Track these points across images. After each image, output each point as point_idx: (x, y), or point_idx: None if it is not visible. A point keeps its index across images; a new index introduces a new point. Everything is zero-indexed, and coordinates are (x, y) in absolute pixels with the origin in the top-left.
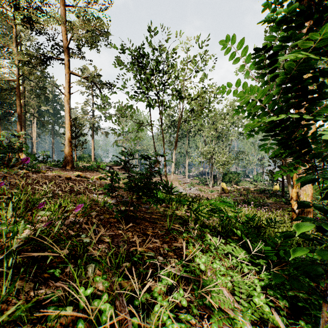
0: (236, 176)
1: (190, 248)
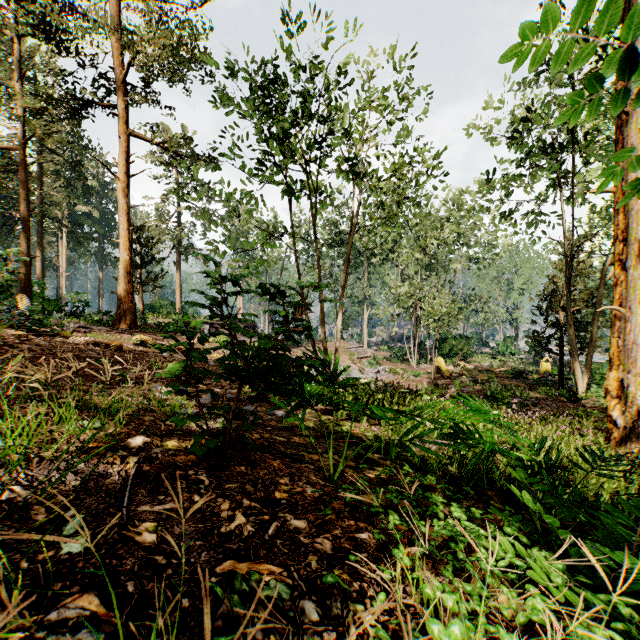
0: (463, 344)
1: (401, 562)
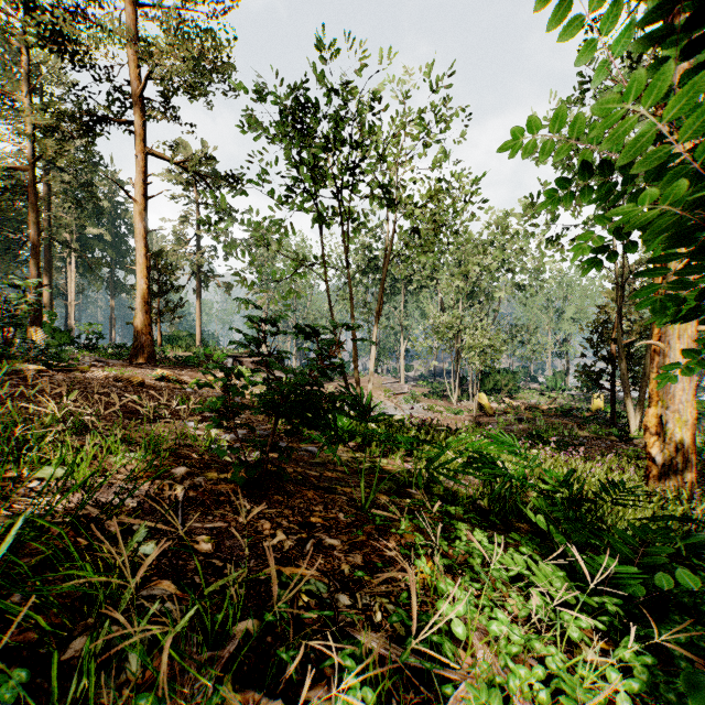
0: (509, 379)
1: (421, 567)
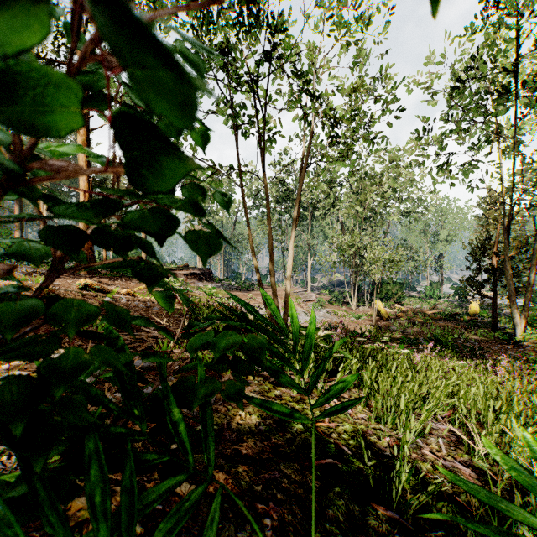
0: (398, 288)
1: None
